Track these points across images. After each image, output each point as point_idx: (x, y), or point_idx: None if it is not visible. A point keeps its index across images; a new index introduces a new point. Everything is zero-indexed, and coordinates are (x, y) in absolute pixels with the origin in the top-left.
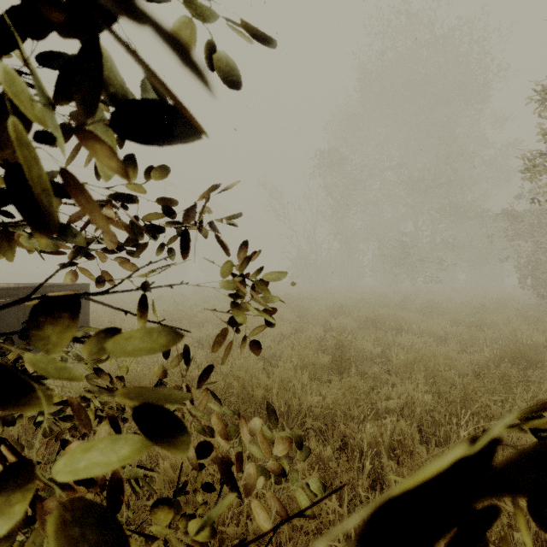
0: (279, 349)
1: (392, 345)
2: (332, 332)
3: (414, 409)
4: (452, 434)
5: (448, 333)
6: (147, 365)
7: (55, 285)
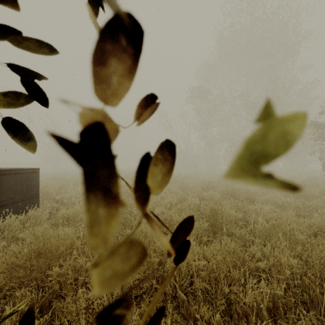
0: (170, 214)
1: (249, 212)
2: (205, 201)
3: (281, 270)
4: (324, 300)
5: (283, 202)
6: (66, 233)
7: (11, 169)
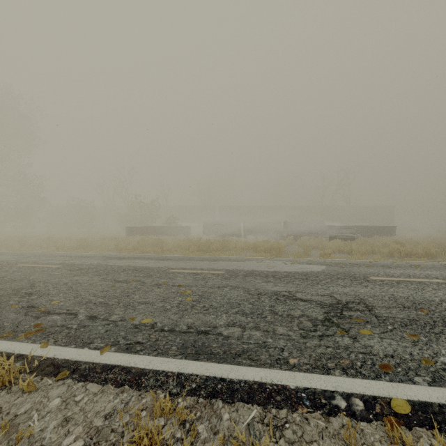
0: None
1: None
2: None
3: None
4: None
5: None
6: None
7: None
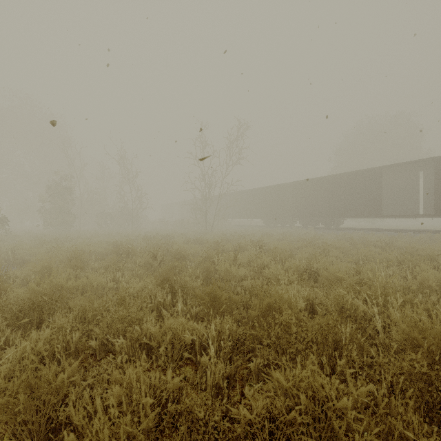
0: None
1: None
2: None
3: None
4: None
5: None
6: None
7: None
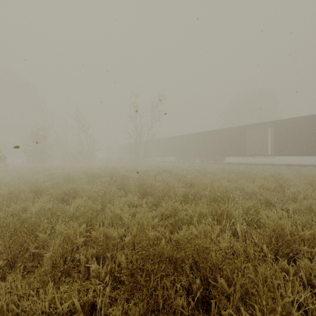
0: None
1: None
2: None
3: None
4: None
5: None
6: None
7: None
